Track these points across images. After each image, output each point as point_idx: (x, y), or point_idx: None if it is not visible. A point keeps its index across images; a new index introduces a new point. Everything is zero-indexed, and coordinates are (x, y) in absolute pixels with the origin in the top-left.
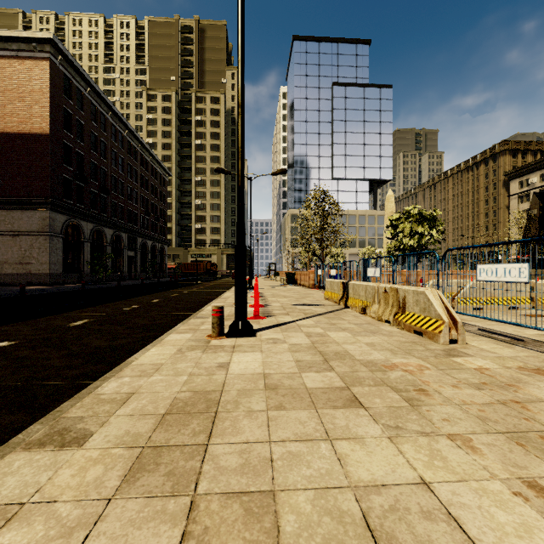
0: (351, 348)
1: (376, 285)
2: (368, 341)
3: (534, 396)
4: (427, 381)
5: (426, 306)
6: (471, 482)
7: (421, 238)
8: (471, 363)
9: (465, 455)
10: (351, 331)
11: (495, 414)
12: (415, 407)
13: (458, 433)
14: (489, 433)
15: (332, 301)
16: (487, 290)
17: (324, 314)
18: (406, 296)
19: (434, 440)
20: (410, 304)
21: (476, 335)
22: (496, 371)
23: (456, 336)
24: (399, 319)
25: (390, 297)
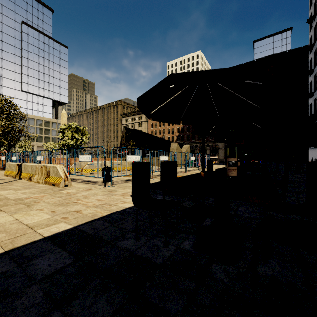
0: (10, 196)
1: (37, 164)
2: (24, 191)
3: (77, 195)
4: (42, 199)
5: (57, 173)
6: (34, 215)
7: (77, 140)
8: (66, 191)
9: (38, 211)
10: (15, 189)
11: (59, 201)
12: (29, 206)
13: (40, 208)
14: (51, 206)
15: (11, 176)
16: (96, 165)
17: (0, 184)
18: (50, 169)
19: (29, 211)
20: (51, 173)
21: (80, 183)
22: (73, 192)
23: (68, 183)
24: (46, 180)
25: (43, 170)
